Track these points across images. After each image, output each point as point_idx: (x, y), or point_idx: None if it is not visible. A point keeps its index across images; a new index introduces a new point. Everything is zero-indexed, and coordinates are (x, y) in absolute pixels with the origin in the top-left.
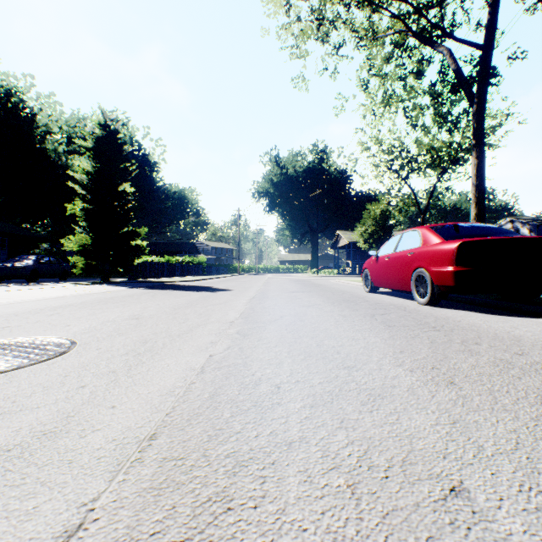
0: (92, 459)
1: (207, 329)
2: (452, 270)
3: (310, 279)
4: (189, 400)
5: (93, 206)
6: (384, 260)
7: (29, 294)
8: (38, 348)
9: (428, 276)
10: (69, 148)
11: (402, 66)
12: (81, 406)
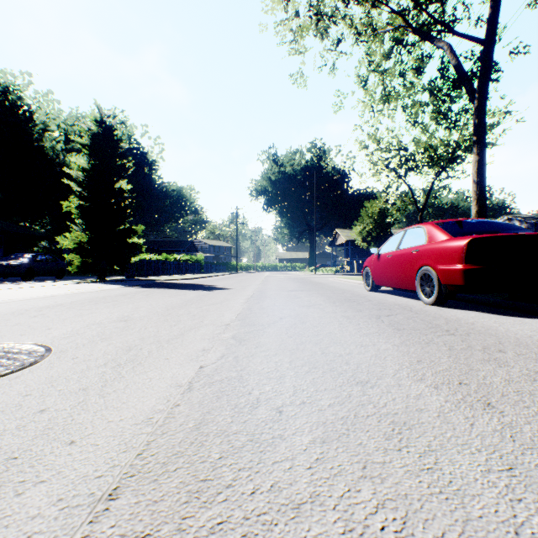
0: (19, 537)
1: (200, 334)
2: (462, 268)
3: (308, 278)
4: (169, 432)
5: (89, 203)
6: (387, 258)
7: (19, 293)
8: (6, 357)
9: (435, 275)
10: (68, 146)
11: (401, 62)
12: (31, 441)
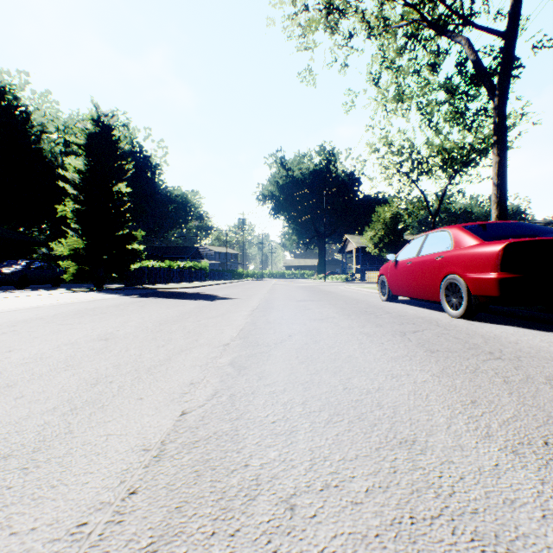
0: None
1: (191, 358)
2: (497, 277)
3: (318, 286)
4: None
5: (86, 207)
6: (406, 265)
7: (1, 303)
8: None
9: (464, 284)
10: (68, 150)
11: (416, 60)
12: None
